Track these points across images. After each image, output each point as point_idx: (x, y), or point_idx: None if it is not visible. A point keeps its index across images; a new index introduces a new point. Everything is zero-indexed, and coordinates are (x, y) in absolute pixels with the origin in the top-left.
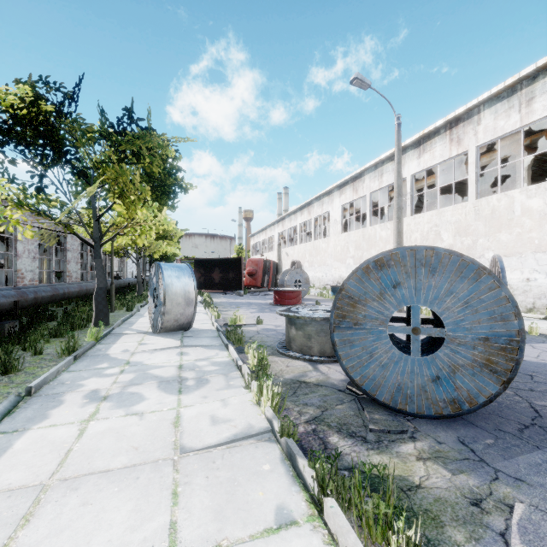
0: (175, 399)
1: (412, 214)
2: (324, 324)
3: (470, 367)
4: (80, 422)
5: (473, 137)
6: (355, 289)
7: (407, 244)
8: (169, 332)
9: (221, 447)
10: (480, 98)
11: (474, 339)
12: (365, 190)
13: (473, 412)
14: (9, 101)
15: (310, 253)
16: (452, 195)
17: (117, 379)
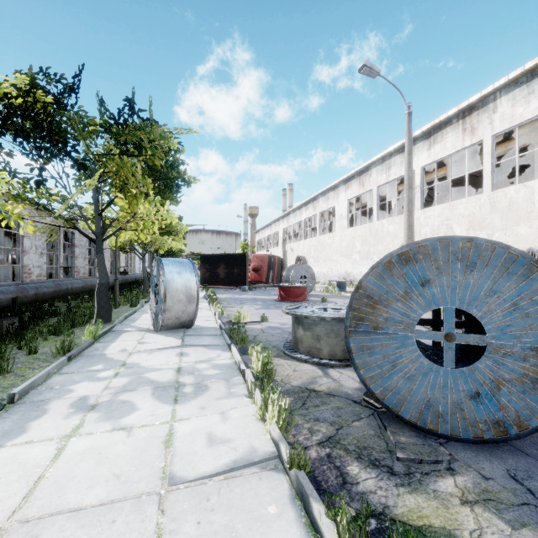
0: (169, 410)
1: (421, 207)
2: (334, 324)
3: (519, 383)
4: (60, 438)
5: (489, 125)
6: (375, 287)
7: (416, 238)
8: (171, 330)
9: (218, 477)
10: (497, 84)
11: (525, 349)
12: (372, 184)
13: (524, 438)
14: (4, 89)
15: (315, 248)
16: (462, 188)
17: (110, 383)
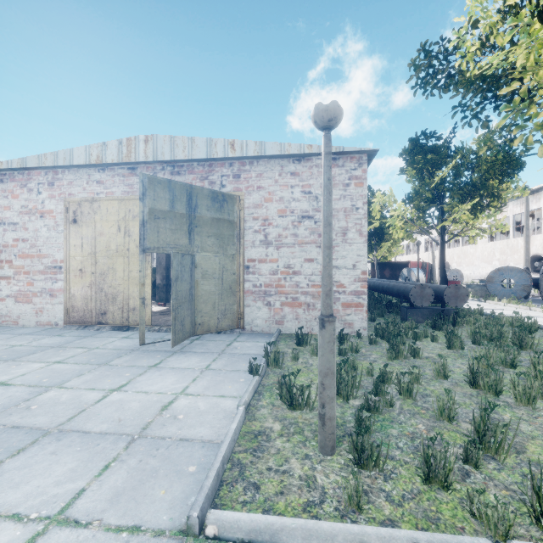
0: None
1: None
2: (482, 287)
3: (520, 290)
4: None
5: None
6: (492, 275)
7: (542, 252)
8: None
9: None
10: None
11: (521, 285)
12: (509, 212)
13: (520, 299)
14: (377, 225)
15: (458, 256)
16: None
17: None
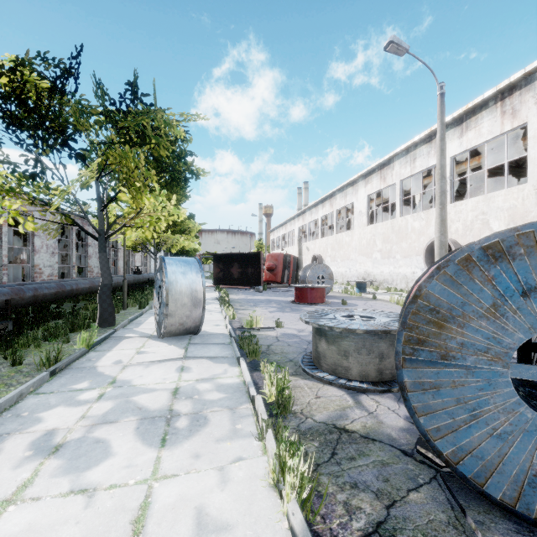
0: (152, 458)
1: (452, 201)
2: (366, 338)
3: None
4: None
5: (534, 106)
6: (444, 296)
7: None
8: (175, 337)
9: None
10: None
11: None
12: (394, 177)
13: None
14: None
15: (332, 247)
16: (492, 181)
17: (89, 410)
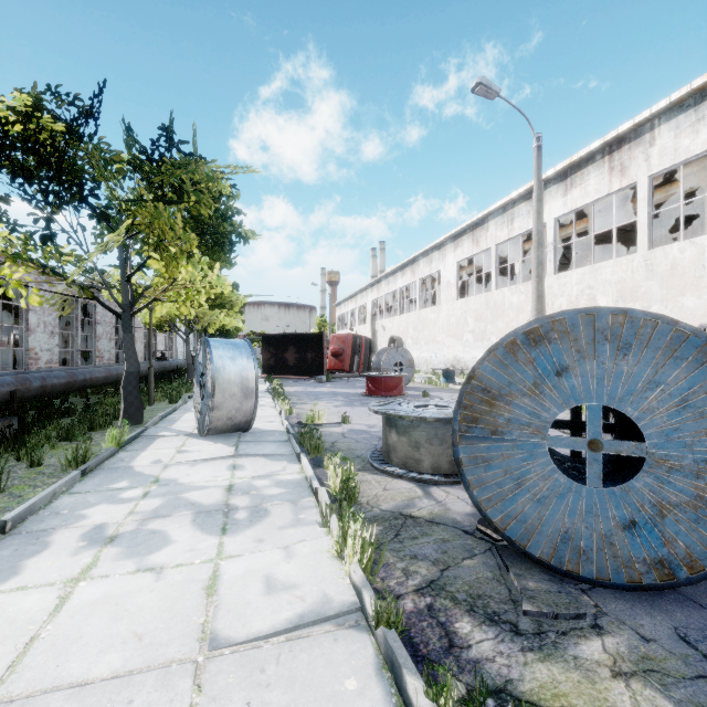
0: (215, 543)
1: (555, 272)
2: (439, 427)
3: (691, 509)
4: (64, 583)
5: (644, 163)
6: (494, 377)
7: (548, 313)
8: (221, 435)
9: (277, 638)
10: (655, 109)
11: (698, 462)
12: (489, 241)
13: (697, 583)
14: None
15: (415, 326)
16: (608, 247)
17: (136, 506)
